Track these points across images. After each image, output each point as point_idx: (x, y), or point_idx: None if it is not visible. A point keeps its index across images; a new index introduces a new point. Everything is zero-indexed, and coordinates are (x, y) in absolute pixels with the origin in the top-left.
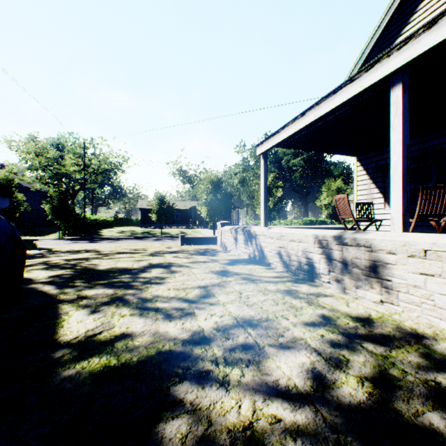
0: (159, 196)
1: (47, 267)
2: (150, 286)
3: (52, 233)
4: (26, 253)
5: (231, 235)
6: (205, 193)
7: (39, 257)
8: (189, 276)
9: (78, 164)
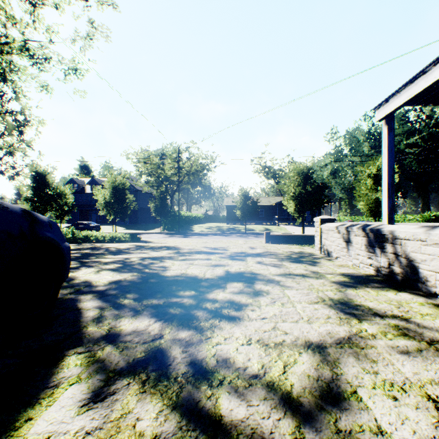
0: (243, 193)
1: (119, 267)
2: (218, 324)
3: (156, 227)
4: (66, 257)
5: (337, 236)
6: (293, 186)
7: (123, 253)
8: (284, 306)
9: (174, 167)
